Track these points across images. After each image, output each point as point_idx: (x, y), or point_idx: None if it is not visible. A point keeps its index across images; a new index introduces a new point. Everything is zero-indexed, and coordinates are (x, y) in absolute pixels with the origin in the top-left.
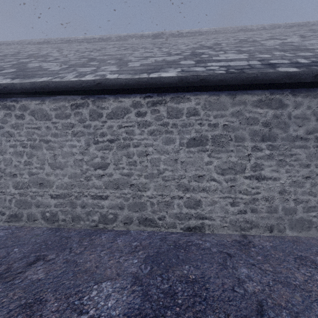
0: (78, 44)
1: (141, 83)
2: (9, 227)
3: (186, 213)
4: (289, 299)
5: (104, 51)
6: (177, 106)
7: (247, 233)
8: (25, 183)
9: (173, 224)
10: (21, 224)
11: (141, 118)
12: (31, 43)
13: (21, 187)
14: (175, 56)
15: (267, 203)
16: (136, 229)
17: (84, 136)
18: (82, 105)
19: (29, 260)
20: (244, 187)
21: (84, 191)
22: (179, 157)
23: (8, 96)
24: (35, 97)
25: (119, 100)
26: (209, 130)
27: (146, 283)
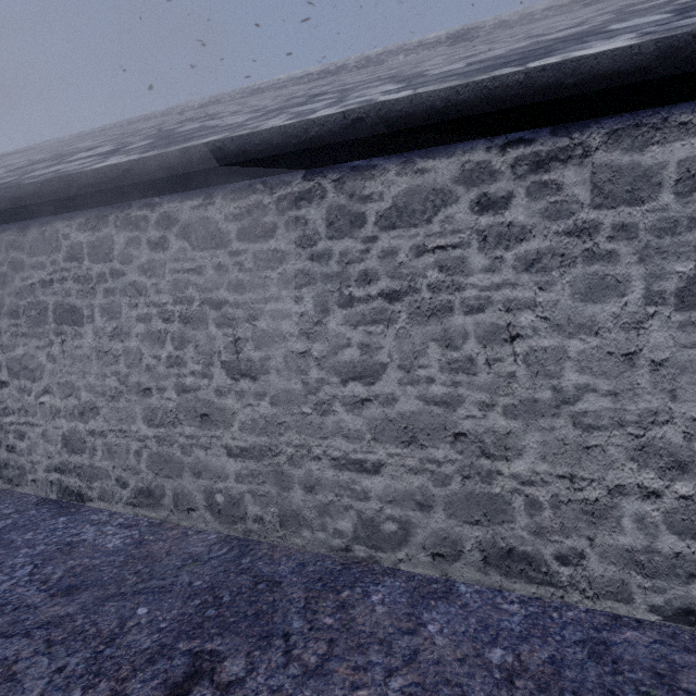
0: (276, 91)
1: (501, 92)
2: (136, 520)
3: (673, 554)
4: None
5: (339, 83)
6: (633, 158)
7: None
8: (168, 412)
9: (616, 587)
10: (161, 515)
11: (491, 217)
12: (186, 111)
13: (160, 421)
14: (570, 29)
15: None
16: (474, 581)
17: (311, 285)
18: (306, 195)
19: (172, 672)
20: None
21: (313, 442)
22: (642, 346)
23: (134, 194)
24: (191, 191)
25: (415, 167)
26: None
27: None
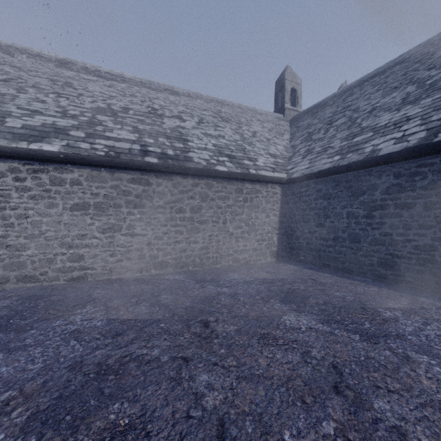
0: None
1: (19, 152)
2: None
3: (69, 266)
4: (114, 295)
5: None
6: (60, 175)
7: (124, 276)
8: None
9: (56, 278)
10: None
11: (20, 183)
12: None
13: None
14: (69, 121)
15: (138, 252)
16: (14, 287)
17: None
18: None
19: None
20: (121, 242)
21: None
22: (62, 220)
23: None
24: None
25: None
26: (91, 198)
27: (15, 307)
